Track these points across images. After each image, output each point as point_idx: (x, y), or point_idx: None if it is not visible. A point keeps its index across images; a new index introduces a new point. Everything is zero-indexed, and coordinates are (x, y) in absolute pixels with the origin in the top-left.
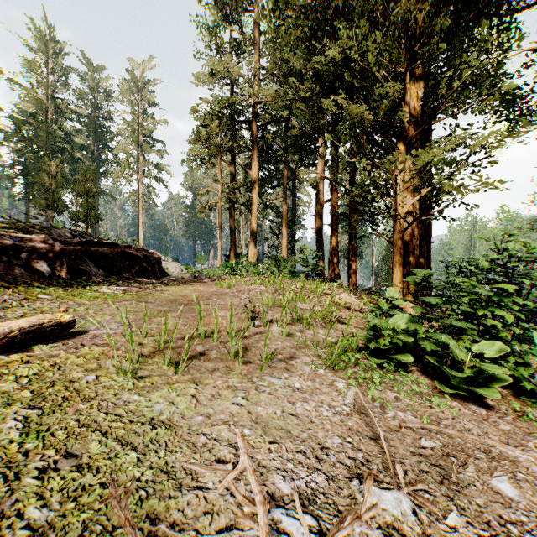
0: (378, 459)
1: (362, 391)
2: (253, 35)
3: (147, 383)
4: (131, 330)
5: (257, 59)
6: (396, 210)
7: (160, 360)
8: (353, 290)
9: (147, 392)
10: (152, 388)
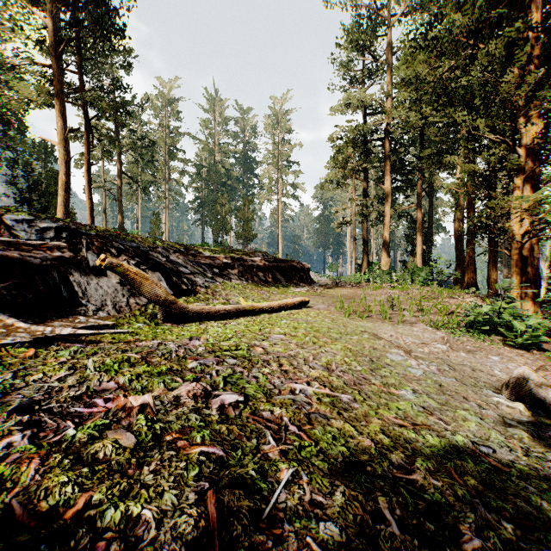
0: (442, 344)
1: (449, 336)
2: (386, 60)
3: (354, 320)
4: (343, 302)
5: (389, 79)
6: (511, 232)
7: (353, 316)
8: (480, 296)
9: (355, 321)
10: (356, 321)
